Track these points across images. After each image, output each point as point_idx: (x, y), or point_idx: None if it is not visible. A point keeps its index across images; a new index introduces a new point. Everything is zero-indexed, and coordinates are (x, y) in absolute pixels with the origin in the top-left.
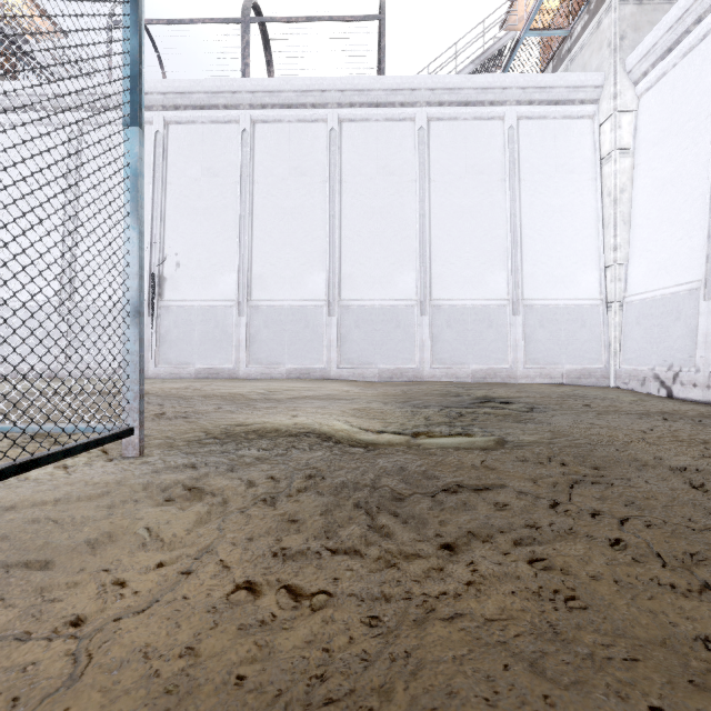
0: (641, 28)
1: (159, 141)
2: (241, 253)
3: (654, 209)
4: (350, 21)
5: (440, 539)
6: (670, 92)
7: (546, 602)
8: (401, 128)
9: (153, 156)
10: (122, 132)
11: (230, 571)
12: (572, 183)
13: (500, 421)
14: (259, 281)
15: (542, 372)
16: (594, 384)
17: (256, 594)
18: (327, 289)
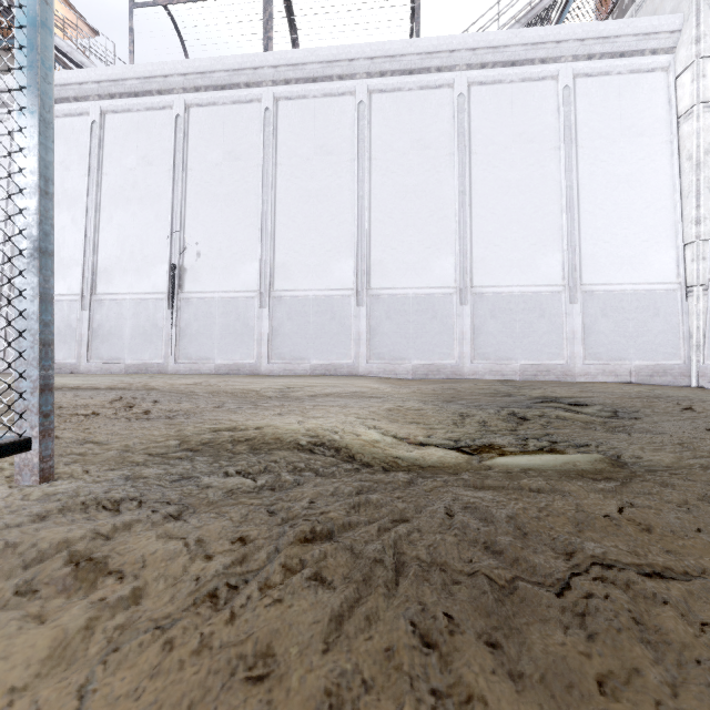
0: None
1: (180, 126)
2: (263, 241)
3: None
4: None
5: None
6: None
7: None
8: (438, 96)
9: (174, 141)
10: None
11: None
12: (641, 148)
13: (584, 429)
14: (282, 270)
15: (605, 369)
16: (671, 384)
17: None
18: (355, 277)
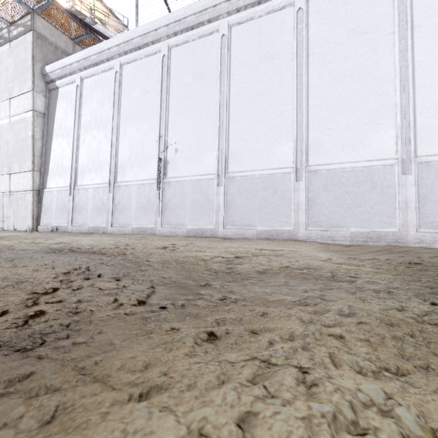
0: None
1: (165, 62)
2: (220, 135)
3: None
4: None
5: None
6: None
7: None
8: None
9: (161, 74)
10: None
11: None
12: None
13: None
14: (234, 156)
15: None
16: None
17: None
18: (294, 156)
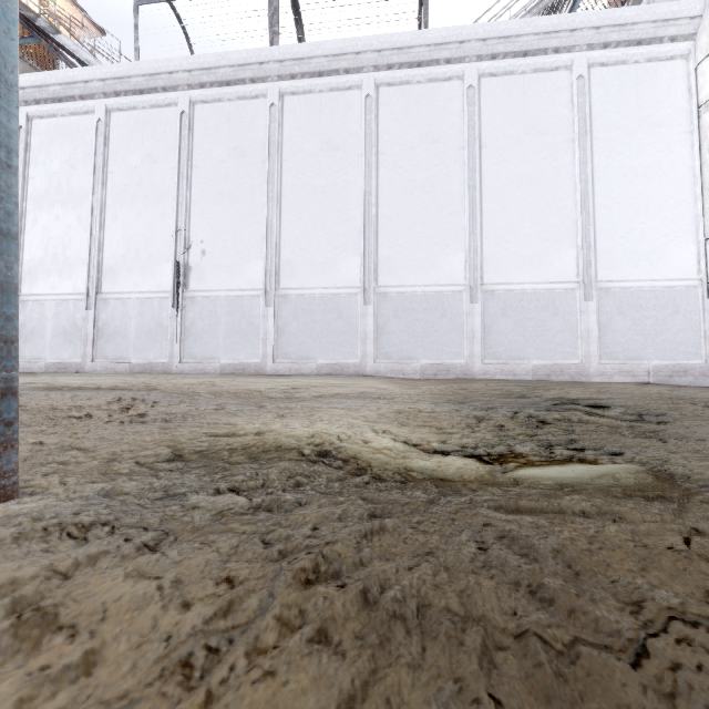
0: None
1: (185, 123)
2: (269, 238)
3: None
4: None
5: None
6: None
7: None
8: (447, 88)
9: (179, 138)
10: None
11: None
12: (660, 139)
13: (612, 434)
14: (288, 268)
15: (622, 369)
16: (692, 384)
17: None
18: (362, 274)
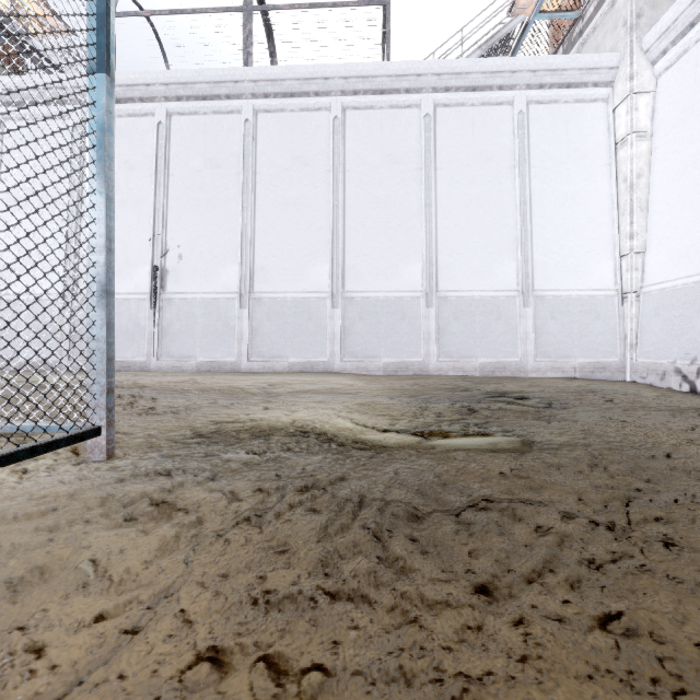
0: (659, 5)
1: (161, 133)
2: (243, 245)
3: (675, 194)
4: (354, 9)
5: (472, 578)
6: (692, 70)
7: (644, 697)
8: (406, 115)
9: (156, 147)
10: (87, 80)
11: (192, 629)
12: (585, 169)
13: (518, 418)
14: (261, 273)
15: (554, 366)
16: (609, 379)
17: (222, 670)
18: (330, 280)
